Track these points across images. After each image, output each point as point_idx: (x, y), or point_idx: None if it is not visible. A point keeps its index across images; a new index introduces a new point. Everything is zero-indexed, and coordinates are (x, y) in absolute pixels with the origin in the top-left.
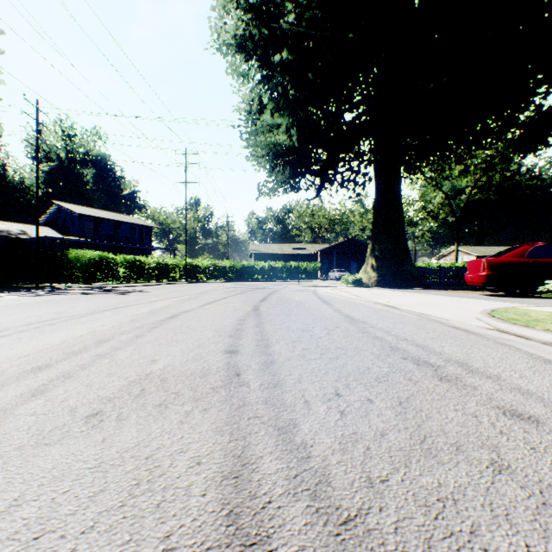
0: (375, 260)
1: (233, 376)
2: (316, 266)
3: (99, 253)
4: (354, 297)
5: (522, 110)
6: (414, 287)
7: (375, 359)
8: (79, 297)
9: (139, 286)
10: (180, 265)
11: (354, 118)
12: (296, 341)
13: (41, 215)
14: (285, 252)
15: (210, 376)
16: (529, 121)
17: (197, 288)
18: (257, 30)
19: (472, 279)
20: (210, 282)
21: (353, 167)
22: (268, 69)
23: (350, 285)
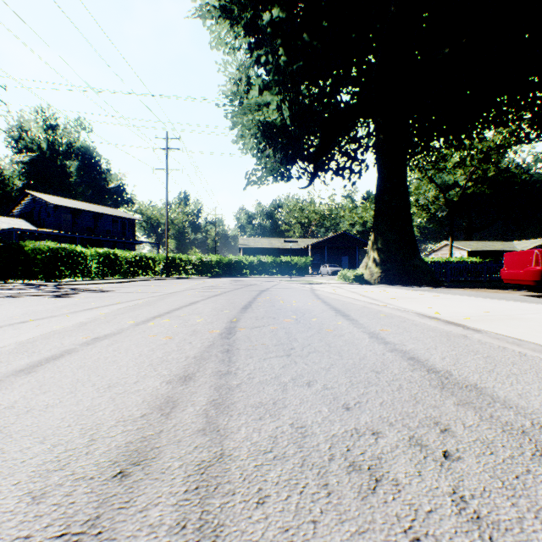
0: (378, 253)
1: None
2: (308, 261)
3: (64, 245)
4: (370, 300)
5: None
6: (424, 284)
7: None
8: None
9: (106, 283)
10: (162, 259)
11: (352, 95)
12: None
13: (15, 206)
14: (274, 246)
15: None
16: None
17: (171, 286)
18: None
19: (517, 275)
20: (193, 278)
21: (349, 153)
22: (256, 34)
23: (350, 281)
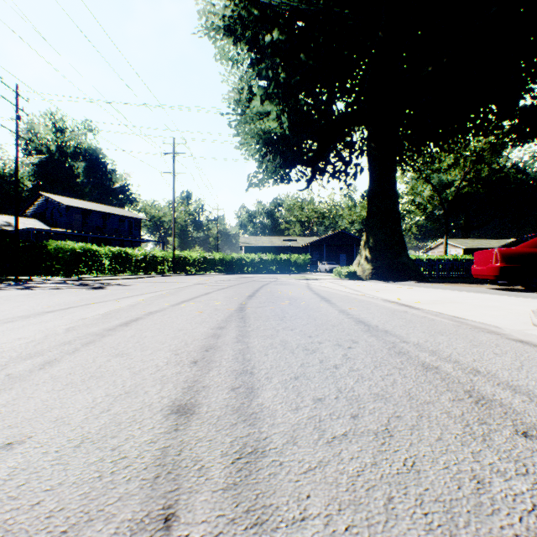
0: (369, 251)
1: (152, 531)
2: (307, 259)
3: (82, 244)
4: (353, 292)
5: (527, 92)
6: (410, 280)
7: (469, 437)
8: (41, 293)
9: (122, 279)
10: (169, 257)
11: (346, 105)
12: (299, 375)
13: (29, 206)
14: (275, 244)
15: (90, 531)
16: (528, 107)
17: (182, 281)
18: (246, 12)
19: (481, 271)
20: (198, 275)
21: (344, 157)
22: (258, 52)
23: (343, 277)
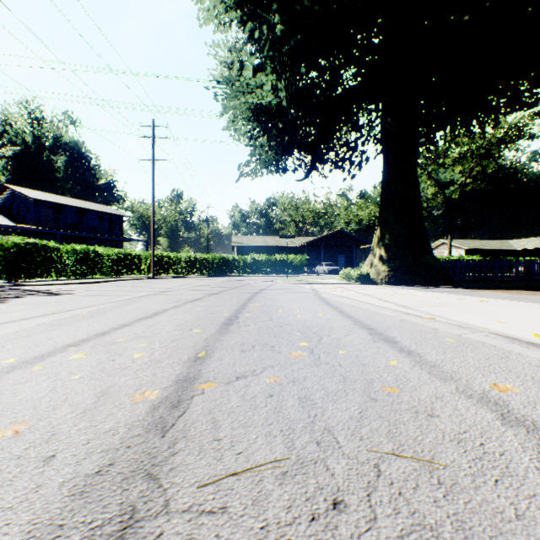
0: (385, 249)
1: None
2: (304, 260)
3: (34, 240)
4: (401, 308)
5: None
6: (437, 284)
7: None
8: None
9: (78, 284)
10: (148, 257)
11: (355, 75)
12: None
13: None
14: (269, 244)
15: None
16: None
17: (150, 287)
18: None
19: None
20: (182, 277)
21: (349, 143)
22: (249, 2)
23: (354, 281)
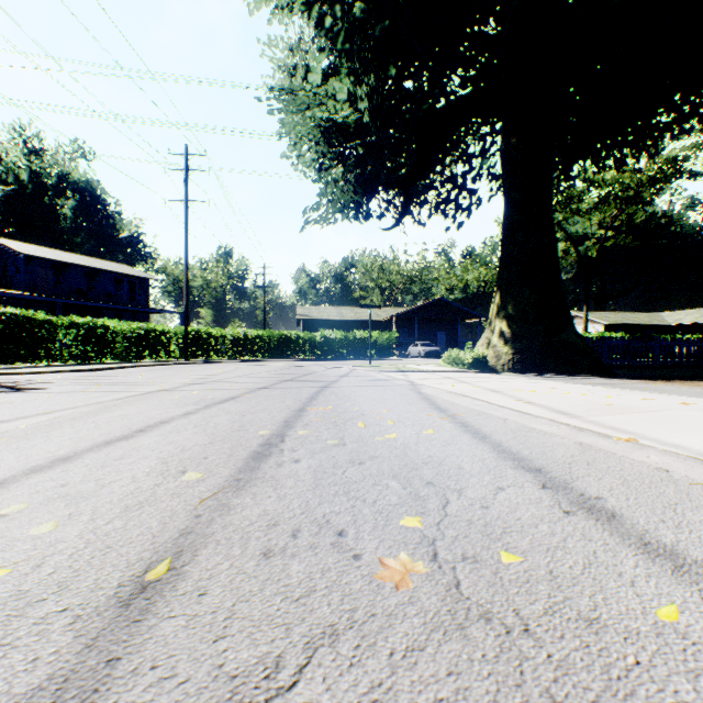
0: (508, 323)
1: None
2: (393, 338)
3: (13, 310)
4: (561, 417)
5: None
6: (582, 373)
7: None
8: None
9: (71, 372)
10: (181, 334)
11: (465, 80)
12: None
13: None
14: (346, 317)
15: None
16: None
17: (172, 376)
18: None
19: None
20: (227, 361)
21: (455, 177)
22: None
23: (465, 368)
